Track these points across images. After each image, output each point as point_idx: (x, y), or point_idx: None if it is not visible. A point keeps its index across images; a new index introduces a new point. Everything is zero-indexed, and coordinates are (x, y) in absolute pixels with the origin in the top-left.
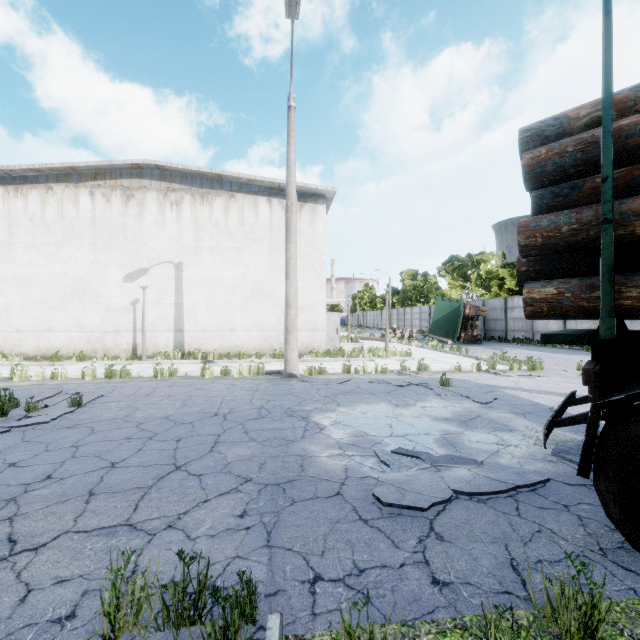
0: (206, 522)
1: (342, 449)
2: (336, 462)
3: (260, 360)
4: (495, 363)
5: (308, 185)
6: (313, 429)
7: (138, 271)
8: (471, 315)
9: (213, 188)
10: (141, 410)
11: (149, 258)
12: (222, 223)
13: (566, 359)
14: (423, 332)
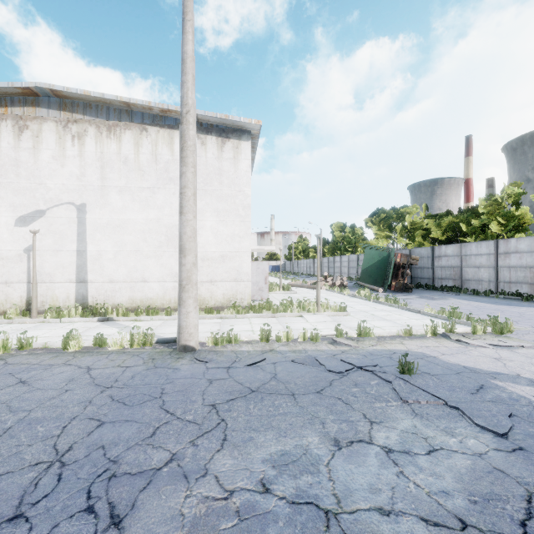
0: None
1: None
2: None
3: (169, 317)
4: (454, 325)
5: (229, 117)
6: None
7: (33, 213)
8: (402, 263)
9: (122, 120)
10: None
11: (46, 198)
12: (132, 160)
13: (518, 313)
14: (351, 279)
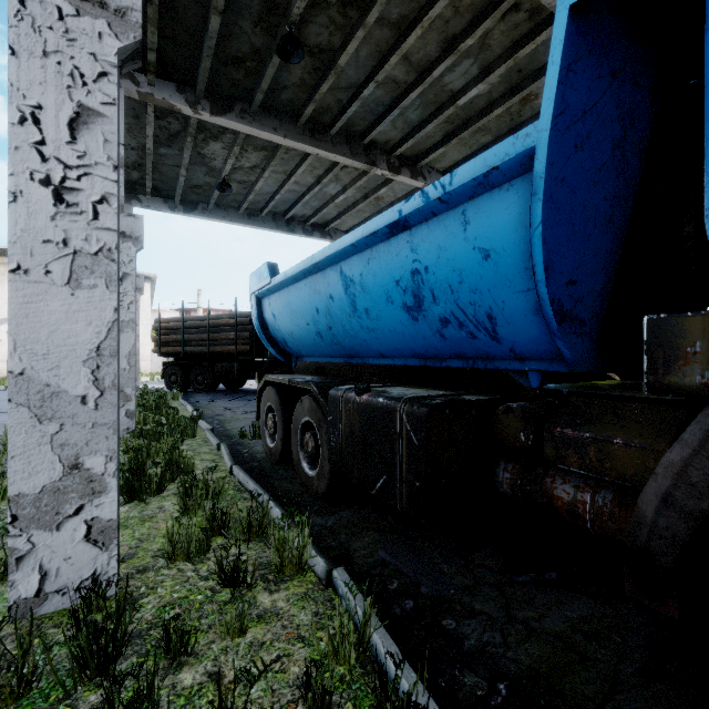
0: None
1: None
2: None
3: None
4: None
5: (137, 272)
6: None
7: (1, 320)
8: None
9: None
10: None
11: None
12: None
13: None
14: None
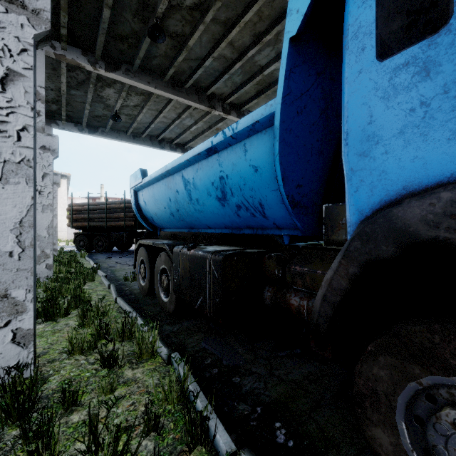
0: None
1: None
2: None
3: None
4: None
5: (57, 171)
6: None
7: None
8: None
9: None
10: None
11: None
12: None
13: None
14: None
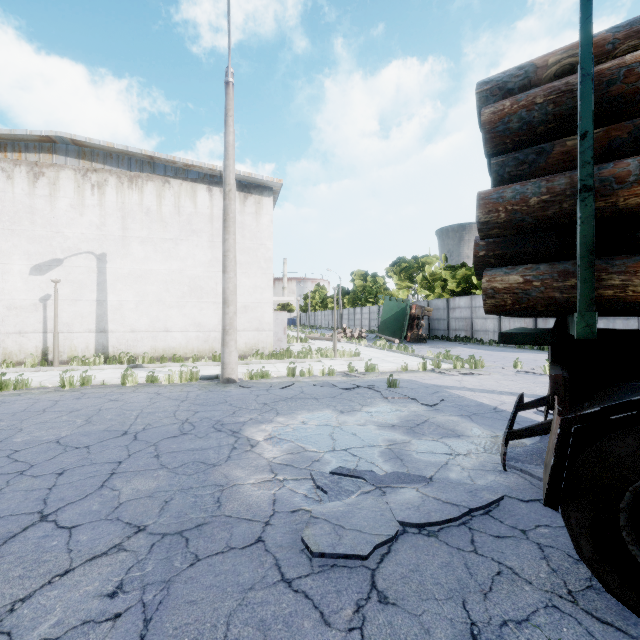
0: (53, 613)
1: (273, 472)
2: (263, 491)
3: (198, 363)
4: (440, 362)
5: (252, 175)
6: (243, 447)
7: (49, 262)
8: (417, 315)
9: (144, 171)
10: (25, 432)
11: (64, 247)
12: (154, 211)
13: (502, 356)
14: (372, 332)
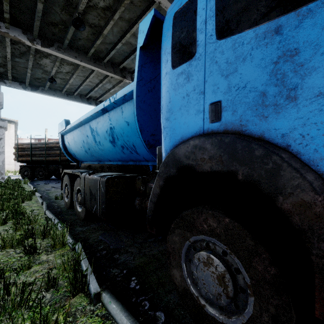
0: None
1: None
2: None
3: None
4: None
5: (6, 118)
6: None
7: None
8: None
9: None
10: None
11: None
12: None
13: None
14: None
